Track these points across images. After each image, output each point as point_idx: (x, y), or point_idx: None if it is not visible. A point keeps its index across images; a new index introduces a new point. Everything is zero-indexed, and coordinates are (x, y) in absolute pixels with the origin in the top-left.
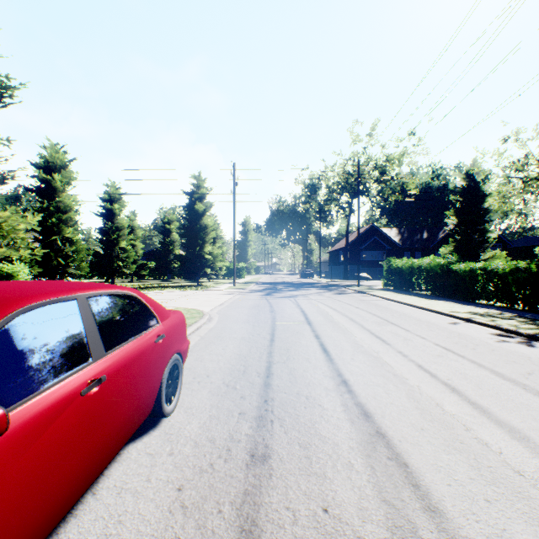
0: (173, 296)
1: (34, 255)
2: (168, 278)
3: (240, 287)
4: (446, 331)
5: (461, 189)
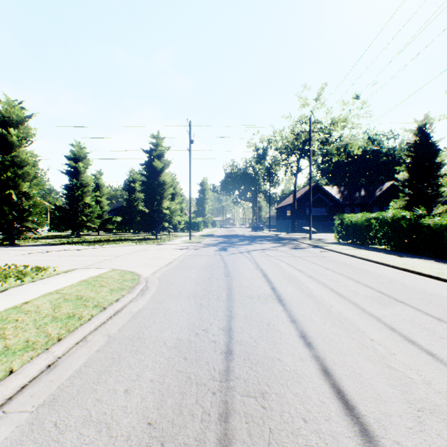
0: (123, 251)
1: None
2: (133, 231)
3: (195, 241)
4: None
5: (414, 144)
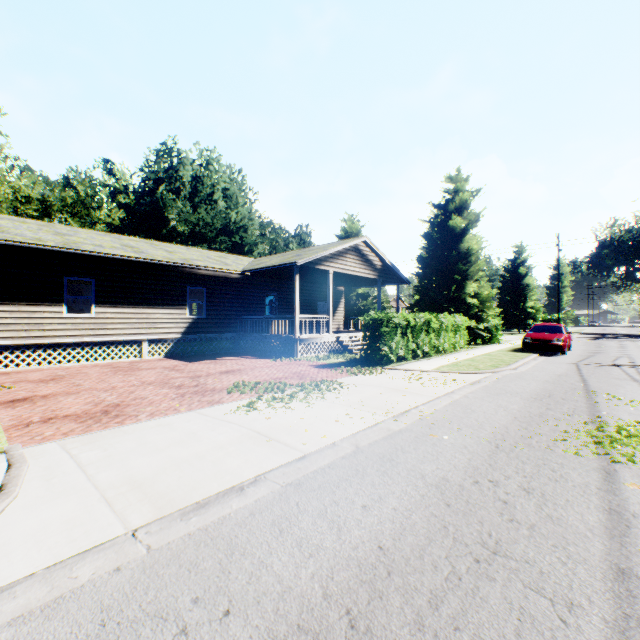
0: (515, 337)
1: None
2: None
3: None
4: None
5: None
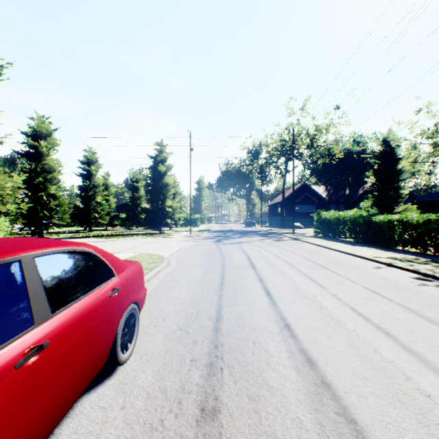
0: (139, 242)
1: (20, 209)
2: (136, 227)
3: (195, 235)
4: (372, 275)
5: (379, 153)
